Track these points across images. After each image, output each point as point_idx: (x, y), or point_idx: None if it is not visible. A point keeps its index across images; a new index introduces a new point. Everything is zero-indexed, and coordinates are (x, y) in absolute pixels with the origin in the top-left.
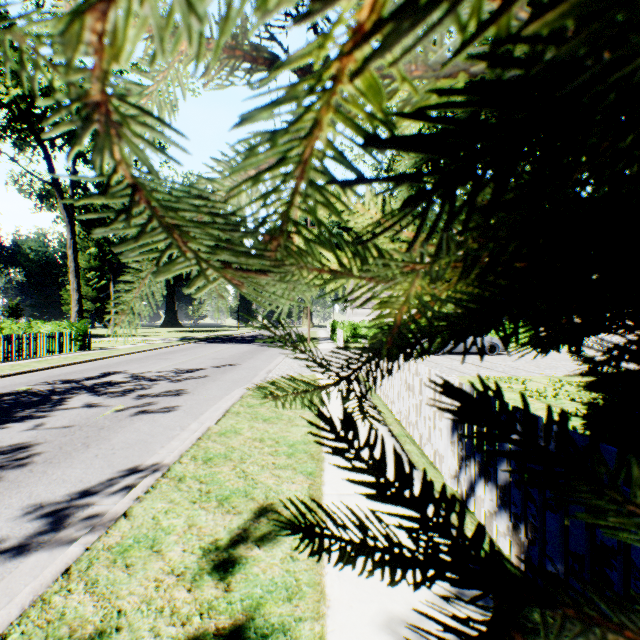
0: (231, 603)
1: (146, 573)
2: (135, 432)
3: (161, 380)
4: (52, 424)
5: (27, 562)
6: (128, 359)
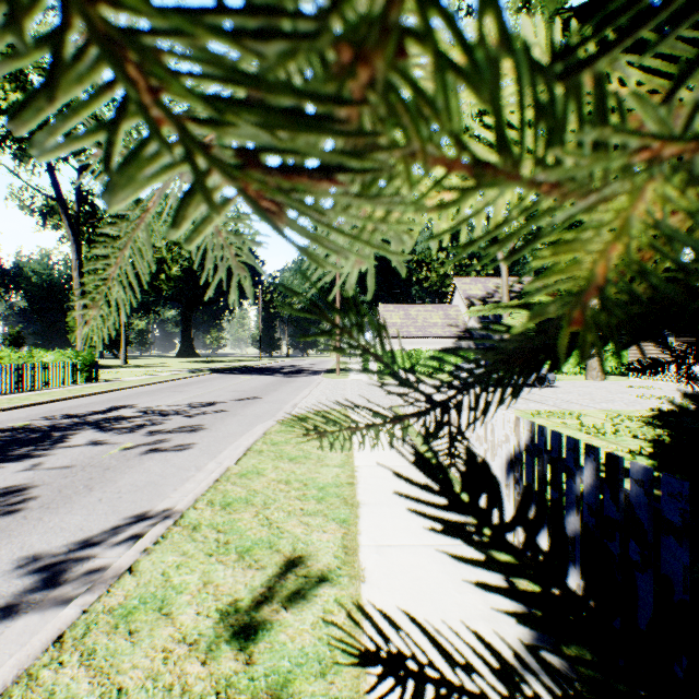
0: (253, 679)
1: (153, 641)
2: (145, 473)
3: (175, 415)
4: (51, 464)
5: (14, 627)
6: (139, 392)
